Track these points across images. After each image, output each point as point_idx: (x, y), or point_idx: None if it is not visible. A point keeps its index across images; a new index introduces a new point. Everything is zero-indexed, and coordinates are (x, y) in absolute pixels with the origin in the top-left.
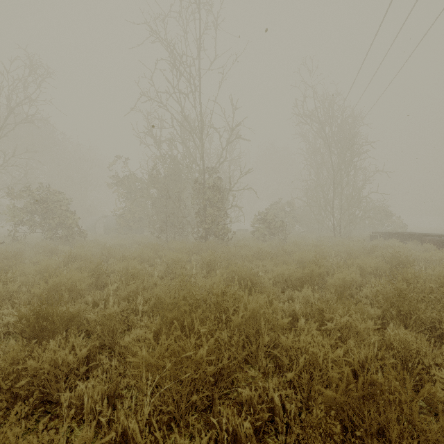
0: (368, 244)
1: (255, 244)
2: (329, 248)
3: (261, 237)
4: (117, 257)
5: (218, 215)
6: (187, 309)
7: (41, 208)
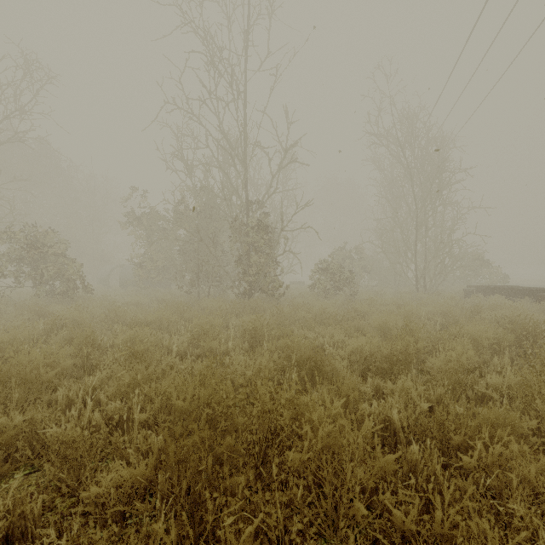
0: (464, 302)
1: (316, 302)
2: (417, 309)
3: (323, 293)
4: (127, 321)
5: (266, 263)
6: (206, 439)
7: (31, 254)
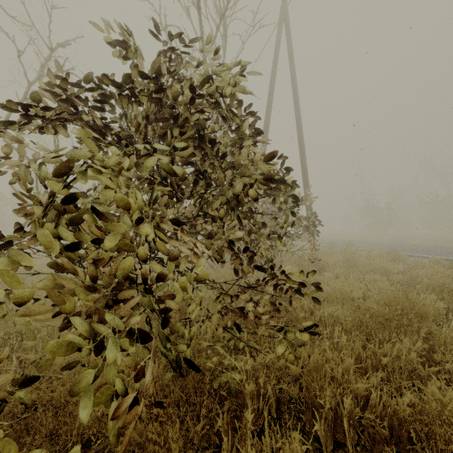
0: None
1: None
2: None
3: None
4: None
5: None
6: None
7: None
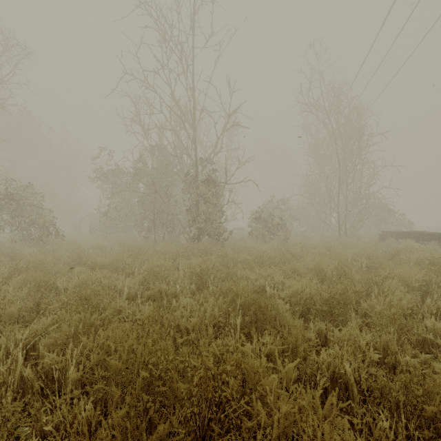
0: (381, 245)
1: (255, 246)
2: (344, 251)
3: (261, 237)
4: (88, 263)
5: (212, 212)
6: (129, 435)
7: (7, 204)
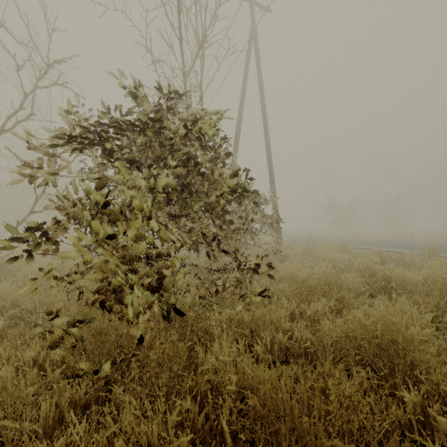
0: None
1: None
2: None
3: None
4: None
5: None
6: None
7: None
